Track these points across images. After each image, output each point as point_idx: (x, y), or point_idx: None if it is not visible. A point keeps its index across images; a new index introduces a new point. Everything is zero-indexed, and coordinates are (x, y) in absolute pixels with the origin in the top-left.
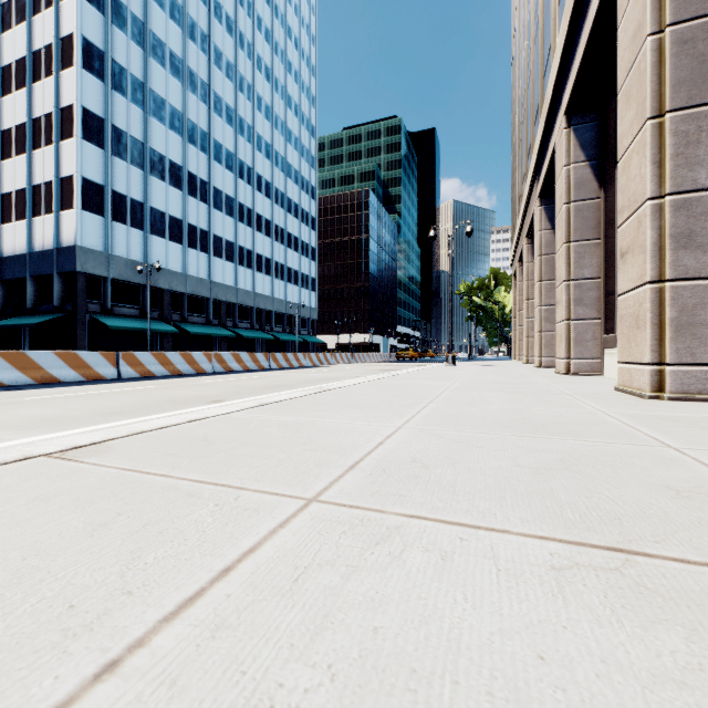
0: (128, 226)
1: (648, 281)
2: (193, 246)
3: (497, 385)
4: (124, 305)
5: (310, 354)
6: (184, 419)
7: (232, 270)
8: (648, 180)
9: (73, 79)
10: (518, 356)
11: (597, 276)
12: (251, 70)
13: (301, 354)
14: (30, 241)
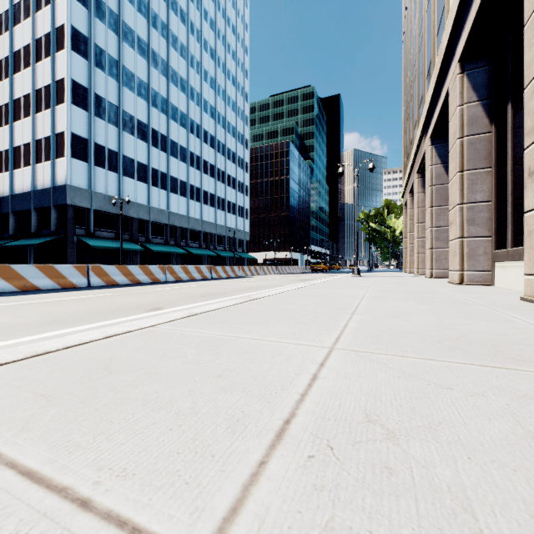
0: (106, 169)
1: None
2: (155, 184)
3: (406, 294)
4: (103, 230)
5: (243, 267)
6: (101, 335)
7: (185, 203)
8: None
9: (65, 58)
10: (409, 269)
11: (488, 199)
12: (199, 50)
13: (236, 267)
14: (34, 182)
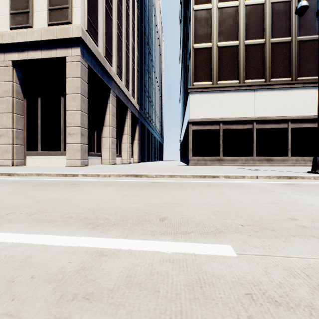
0: None
1: (11, 144)
2: None
3: None
4: None
5: None
6: None
7: None
8: (11, 124)
9: None
10: None
11: None
12: None
13: None
14: None
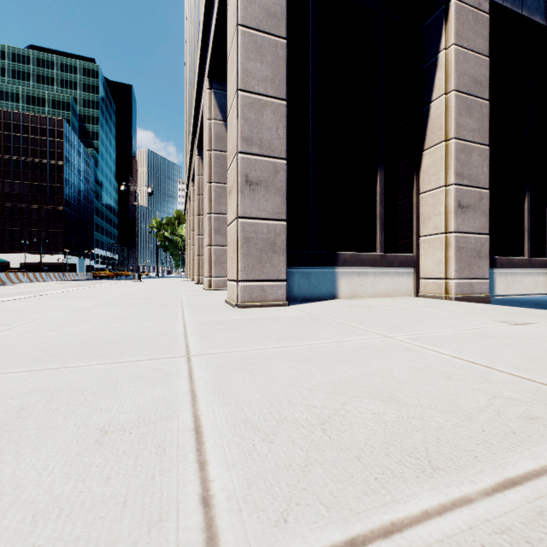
0: None
1: (207, 245)
2: None
3: (153, 289)
4: None
5: None
6: None
7: None
8: (207, 206)
9: None
10: (187, 275)
11: None
12: None
13: None
14: None
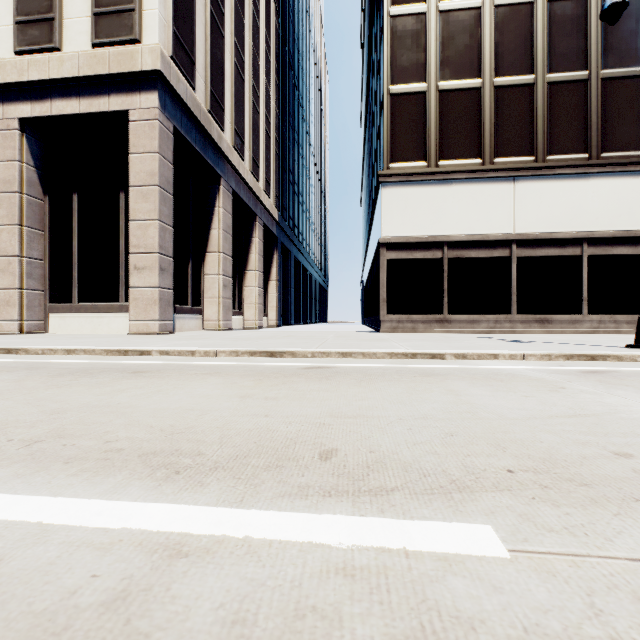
0: None
1: (18, 288)
2: None
3: None
4: None
5: None
6: None
7: None
8: (18, 249)
9: None
10: None
11: None
12: None
13: None
14: None
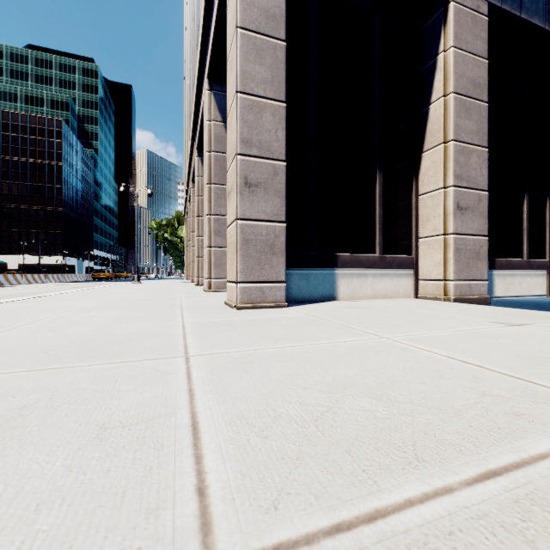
0: None
1: (207, 247)
2: None
3: (152, 291)
4: None
5: None
6: None
7: None
8: (207, 208)
9: None
10: (187, 276)
11: None
12: None
13: None
14: None
